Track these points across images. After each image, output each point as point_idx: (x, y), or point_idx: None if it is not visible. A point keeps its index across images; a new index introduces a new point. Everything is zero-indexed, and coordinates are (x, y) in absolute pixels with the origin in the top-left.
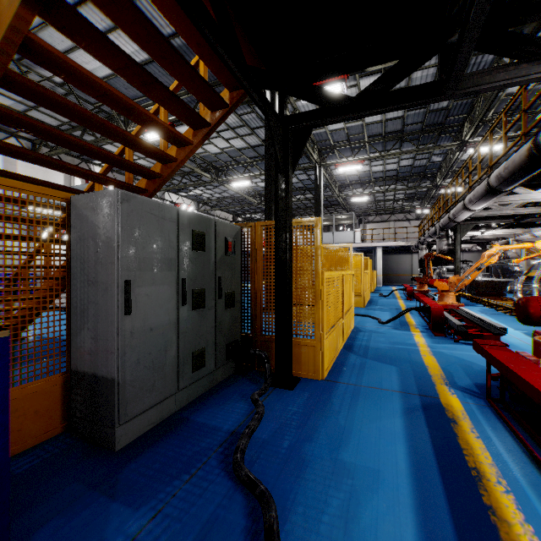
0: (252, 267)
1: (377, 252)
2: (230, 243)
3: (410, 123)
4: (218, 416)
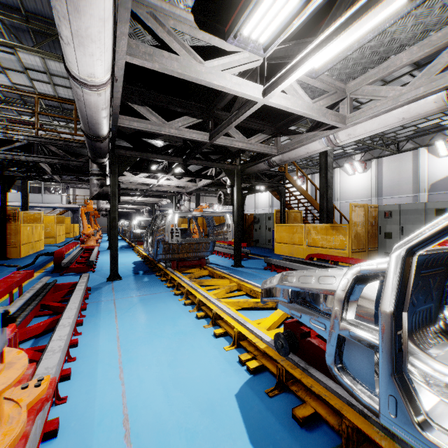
0: None
1: (80, 211)
2: None
3: None
4: None
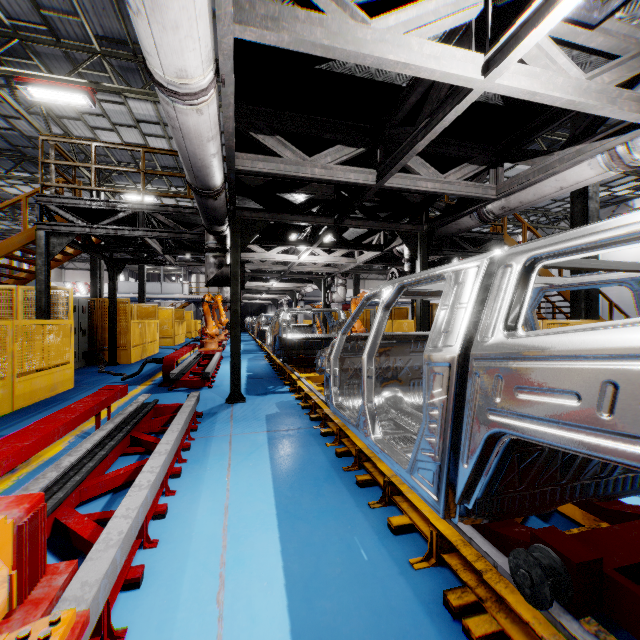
0: (95, 318)
1: None
2: (85, 308)
3: None
4: (87, 370)
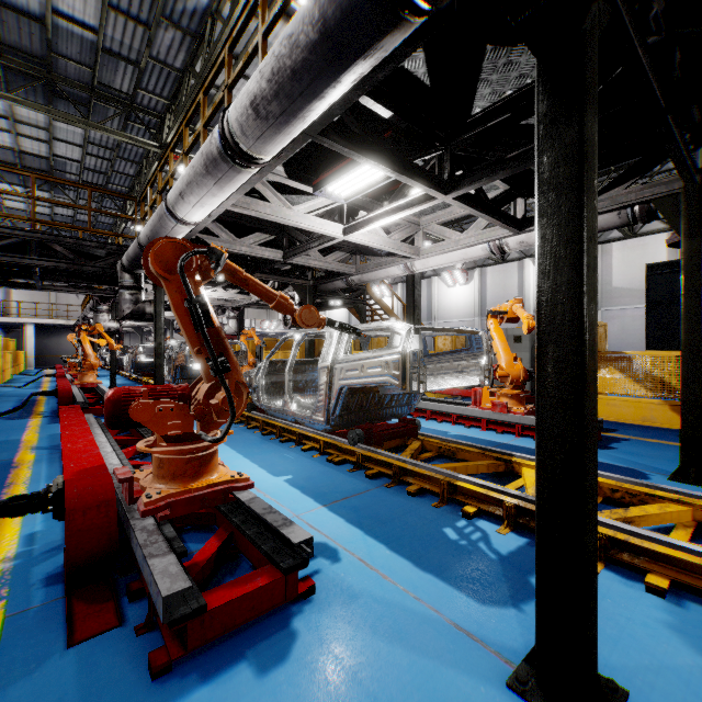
0: None
1: (28, 329)
2: None
3: (60, 221)
4: None
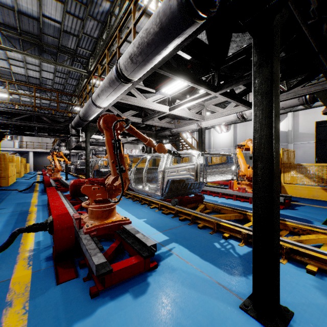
0: None
1: (30, 154)
2: None
3: (44, 106)
4: None
